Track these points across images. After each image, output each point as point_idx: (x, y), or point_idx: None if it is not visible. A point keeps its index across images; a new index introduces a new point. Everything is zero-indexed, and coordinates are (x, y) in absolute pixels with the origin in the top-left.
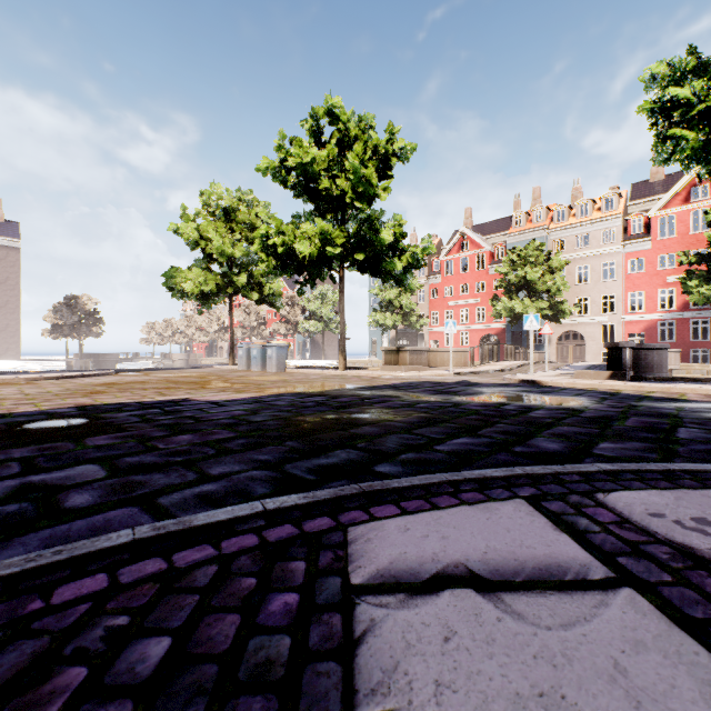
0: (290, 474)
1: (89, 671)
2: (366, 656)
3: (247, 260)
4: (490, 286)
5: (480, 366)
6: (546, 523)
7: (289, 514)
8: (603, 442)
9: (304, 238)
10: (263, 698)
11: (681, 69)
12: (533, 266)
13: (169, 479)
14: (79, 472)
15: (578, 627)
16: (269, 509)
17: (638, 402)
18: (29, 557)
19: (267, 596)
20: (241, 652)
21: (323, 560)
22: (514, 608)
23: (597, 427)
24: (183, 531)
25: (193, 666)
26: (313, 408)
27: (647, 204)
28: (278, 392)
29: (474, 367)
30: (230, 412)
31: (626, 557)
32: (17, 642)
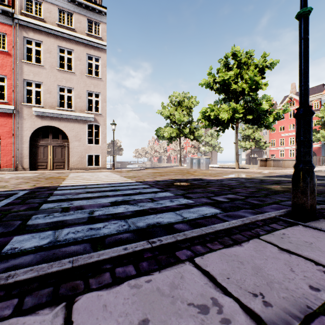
0: None
1: None
2: None
3: (186, 122)
4: None
5: None
6: None
7: None
8: None
9: (224, 111)
10: None
11: None
12: None
13: (269, 199)
14: (233, 196)
15: None
16: None
17: None
18: None
19: None
20: None
21: None
22: None
23: None
24: None
25: None
26: (263, 183)
27: None
28: (230, 177)
29: None
30: (232, 183)
31: None
32: None
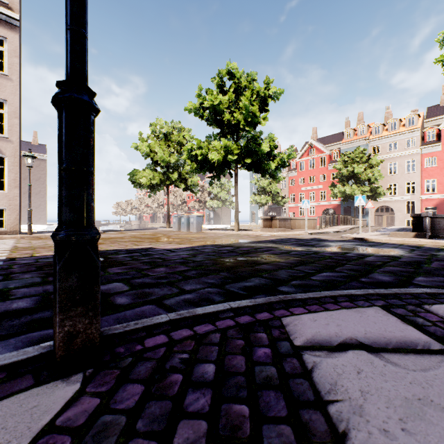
0: (230, 291)
1: (183, 375)
2: (318, 377)
3: (177, 164)
4: (329, 177)
5: (324, 228)
6: (396, 320)
7: (245, 310)
8: (418, 277)
9: (214, 150)
10: (274, 391)
11: None
12: (359, 163)
13: (164, 291)
14: (114, 286)
15: (431, 371)
16: (233, 307)
17: (437, 252)
18: (123, 325)
19: (253, 348)
20: (252, 372)
21: (275, 333)
22: (391, 360)
23: (412, 267)
24: (193, 316)
25: (232, 376)
26: (228, 253)
27: (438, 121)
28: (202, 244)
29: (320, 229)
30: (180, 255)
31: None
32: (141, 362)
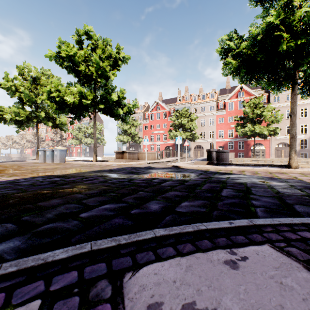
0: None
1: None
2: None
3: (47, 105)
4: (168, 125)
5: (161, 159)
6: None
7: None
8: (185, 201)
9: (71, 94)
10: None
11: (231, 36)
12: (184, 118)
13: None
14: None
15: None
16: None
17: (213, 175)
18: None
19: None
20: None
21: None
22: None
23: (188, 190)
24: None
25: None
26: (42, 186)
27: (224, 97)
28: (37, 175)
29: (159, 160)
30: None
31: None
32: None
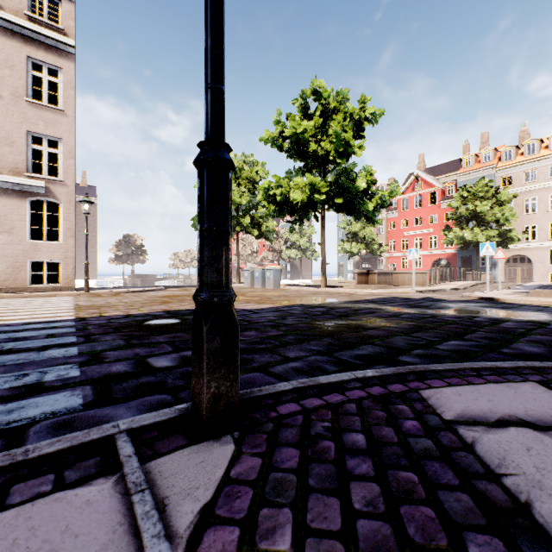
0: (342, 359)
1: (333, 442)
2: (482, 451)
3: (248, 206)
4: (441, 218)
5: (436, 285)
6: None
7: (372, 381)
8: None
9: (297, 188)
10: (437, 462)
11: None
12: (483, 200)
13: (265, 358)
14: None
15: None
16: (359, 377)
17: None
18: (247, 391)
19: (398, 420)
20: (407, 443)
21: (417, 406)
22: None
23: None
24: (317, 385)
25: (386, 446)
26: (322, 316)
27: None
28: (287, 304)
29: (431, 286)
30: (266, 317)
31: None
32: (283, 428)
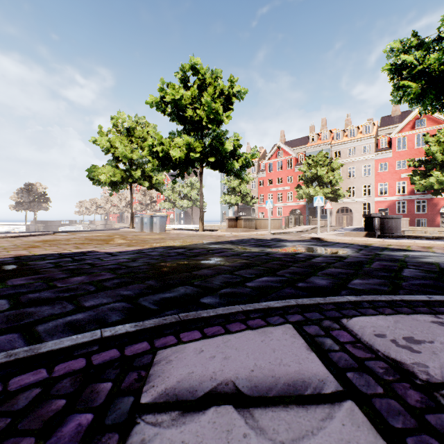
0: (140, 305)
1: None
2: None
3: (141, 161)
4: (295, 179)
5: (288, 228)
6: (302, 344)
7: (119, 340)
8: (355, 279)
9: (176, 147)
10: None
11: (408, 44)
12: (321, 166)
13: (52, 310)
14: None
15: (305, 441)
16: (104, 336)
17: (381, 252)
18: None
19: (67, 417)
20: None
21: (127, 381)
22: (260, 423)
23: (353, 268)
24: (30, 357)
25: None
26: (174, 257)
27: (389, 130)
28: (155, 246)
29: (285, 229)
30: (117, 260)
31: (353, 372)
32: None
